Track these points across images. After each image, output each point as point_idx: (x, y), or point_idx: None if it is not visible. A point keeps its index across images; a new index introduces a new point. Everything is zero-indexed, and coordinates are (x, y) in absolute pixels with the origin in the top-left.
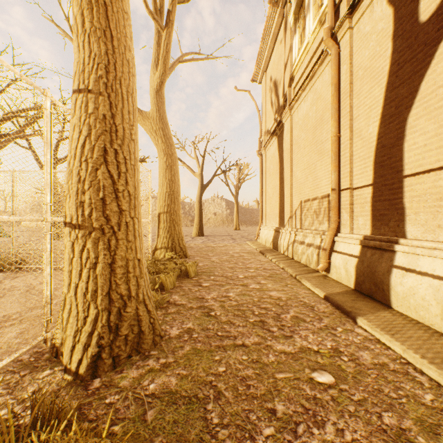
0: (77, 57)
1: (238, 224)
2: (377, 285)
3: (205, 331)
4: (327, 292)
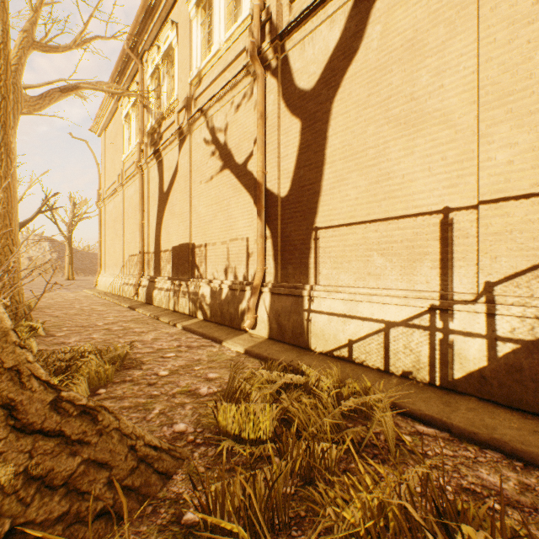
0: None
1: (72, 273)
2: (151, 297)
3: (59, 319)
4: (131, 305)
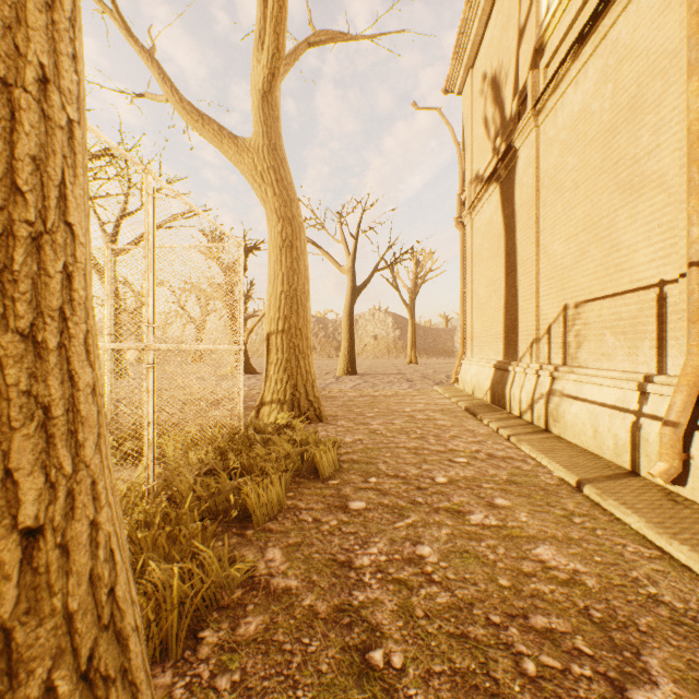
0: None
1: (414, 354)
2: None
3: None
4: None
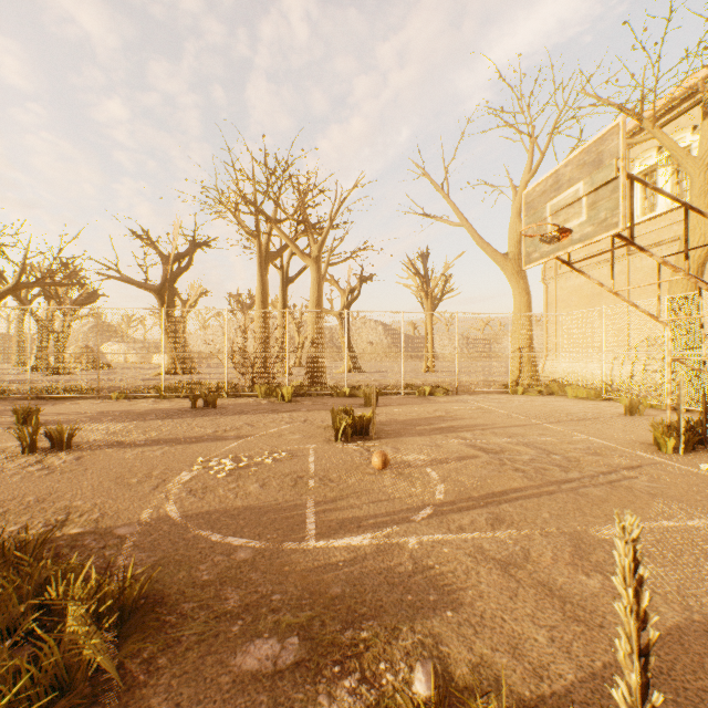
0: (689, 284)
1: None
2: None
3: None
4: None
